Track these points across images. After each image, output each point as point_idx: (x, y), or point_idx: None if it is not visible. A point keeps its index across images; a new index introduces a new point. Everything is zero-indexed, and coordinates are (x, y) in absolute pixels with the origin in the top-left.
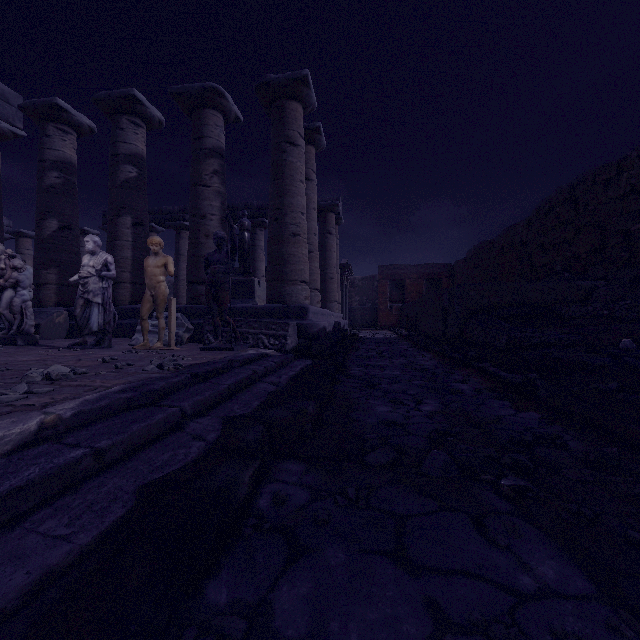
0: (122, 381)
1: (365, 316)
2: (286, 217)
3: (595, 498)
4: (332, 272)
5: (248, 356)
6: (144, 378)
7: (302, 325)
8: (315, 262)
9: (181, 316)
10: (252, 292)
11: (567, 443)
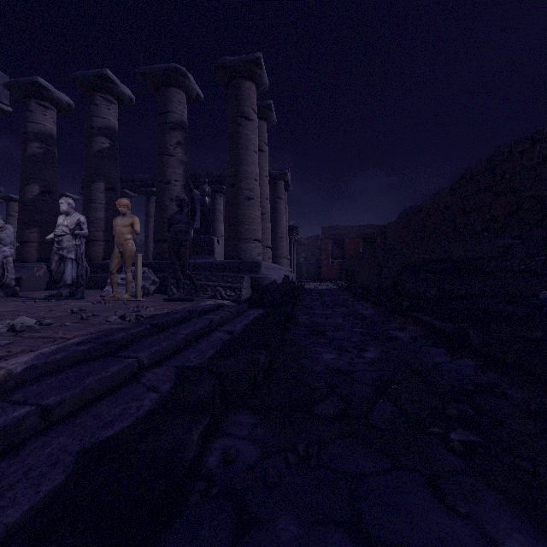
0: (83, 332)
1: (310, 270)
2: (241, 183)
3: (546, 454)
4: (282, 232)
5: (206, 307)
6: (105, 329)
7: (255, 278)
8: (267, 223)
9: (148, 270)
10: (212, 249)
11: (505, 391)
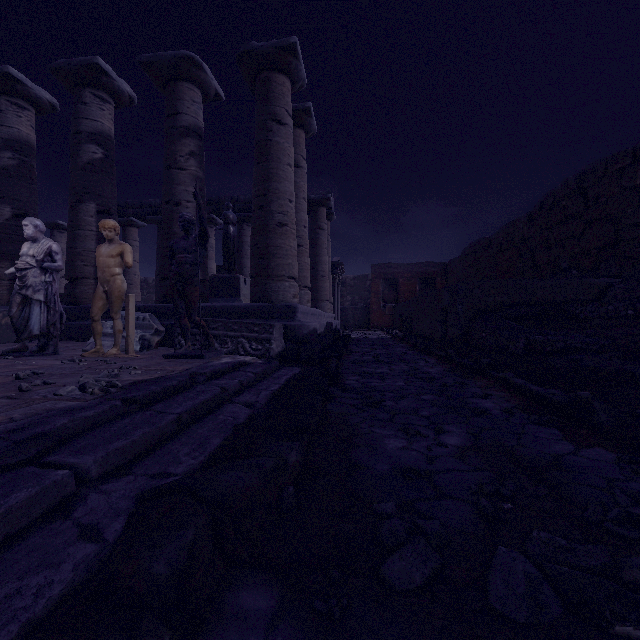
0: None
1: (357, 316)
2: (272, 204)
3: None
4: (323, 270)
5: (219, 366)
6: (40, 411)
7: (289, 327)
8: (305, 257)
9: (150, 316)
10: (237, 290)
11: None
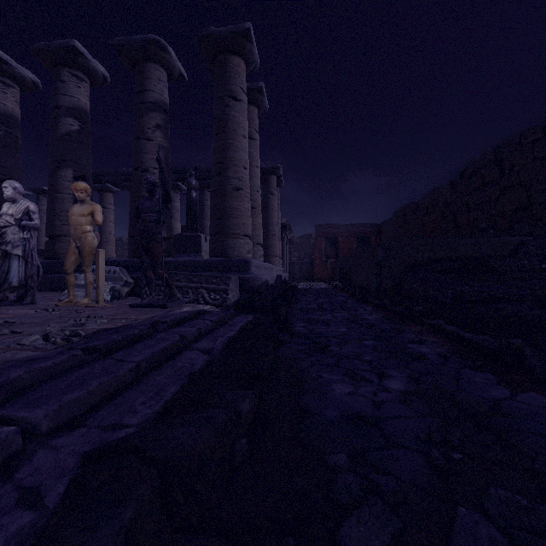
0: None
1: (303, 270)
2: (228, 171)
3: None
4: (274, 229)
5: (180, 315)
6: None
7: (244, 279)
8: (258, 218)
9: (120, 270)
10: (199, 247)
11: None
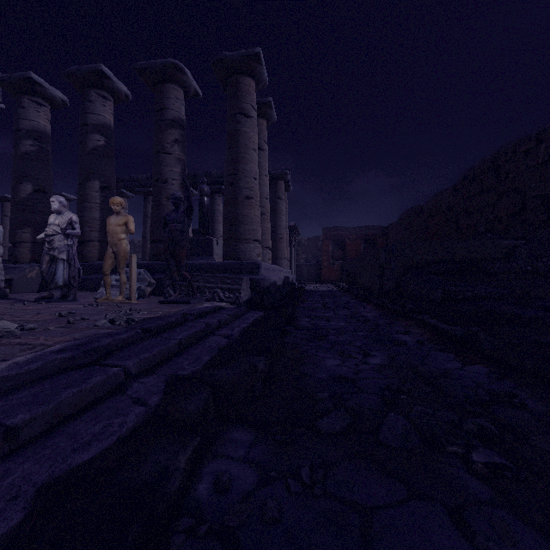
0: (67, 338)
1: (310, 271)
2: (240, 182)
3: None
4: (282, 233)
5: (203, 309)
6: (91, 334)
7: (255, 280)
8: (267, 223)
9: (144, 271)
10: (211, 250)
11: (525, 402)
